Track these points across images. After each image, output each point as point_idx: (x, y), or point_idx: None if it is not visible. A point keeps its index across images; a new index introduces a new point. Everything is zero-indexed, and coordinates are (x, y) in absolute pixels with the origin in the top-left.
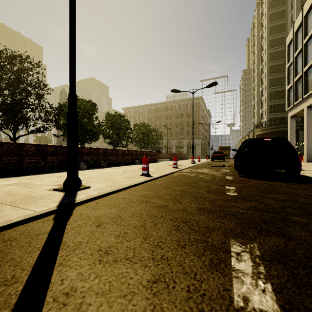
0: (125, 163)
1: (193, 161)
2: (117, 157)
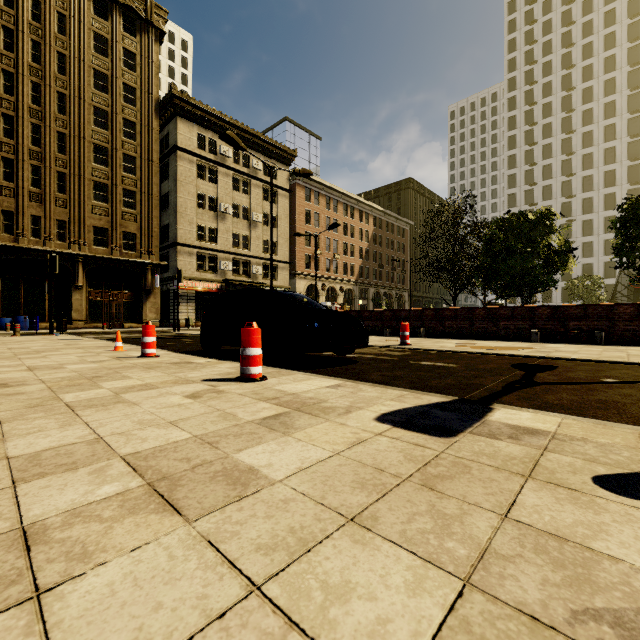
0: (497, 336)
1: None
2: (471, 323)
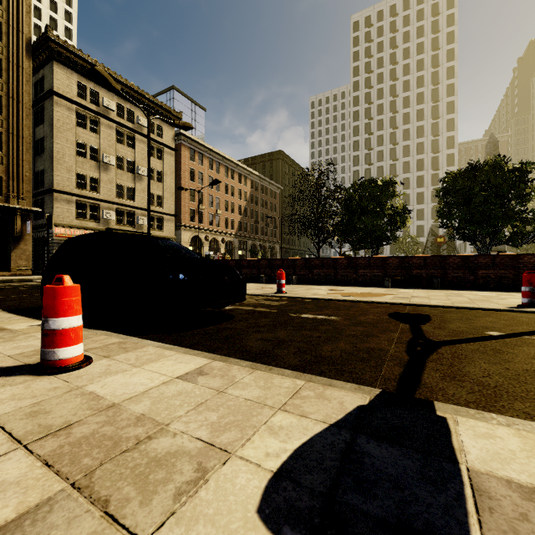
0: (357, 282)
1: (523, 295)
2: (335, 271)
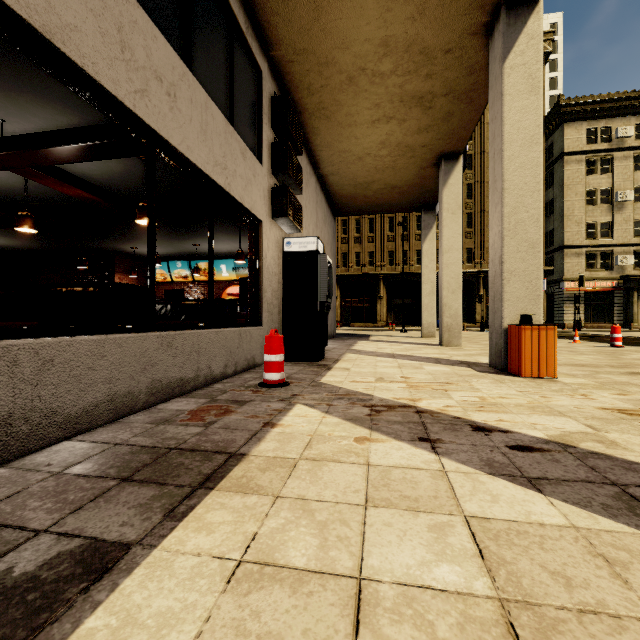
0: None
1: None
2: None
